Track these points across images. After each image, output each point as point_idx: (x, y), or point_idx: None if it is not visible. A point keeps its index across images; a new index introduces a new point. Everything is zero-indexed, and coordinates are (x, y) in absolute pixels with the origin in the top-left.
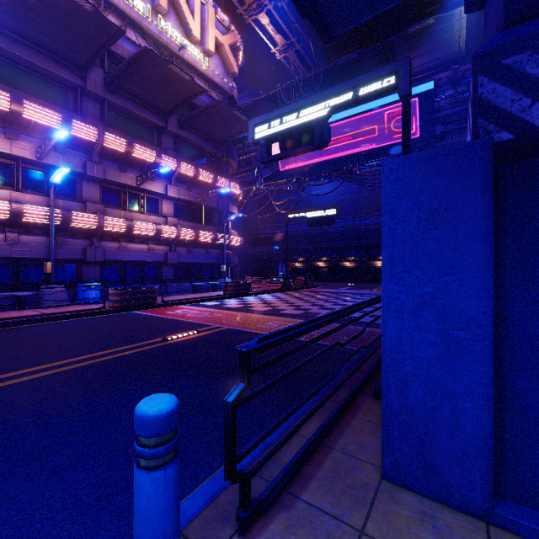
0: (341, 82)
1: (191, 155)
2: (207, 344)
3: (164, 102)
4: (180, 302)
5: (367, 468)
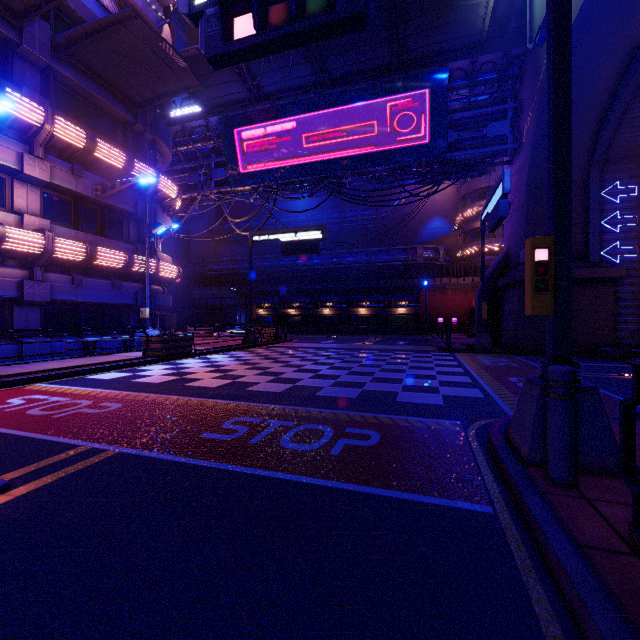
0: (332, 46)
1: (82, 115)
2: None
3: None
4: (37, 378)
5: None
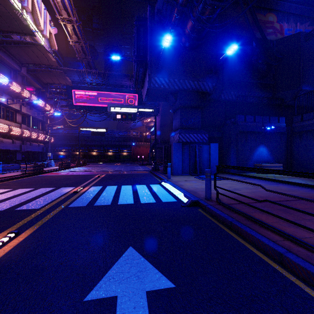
0: (112, 78)
1: (28, 87)
2: (114, 176)
3: (26, 60)
4: (51, 171)
5: (171, 176)
